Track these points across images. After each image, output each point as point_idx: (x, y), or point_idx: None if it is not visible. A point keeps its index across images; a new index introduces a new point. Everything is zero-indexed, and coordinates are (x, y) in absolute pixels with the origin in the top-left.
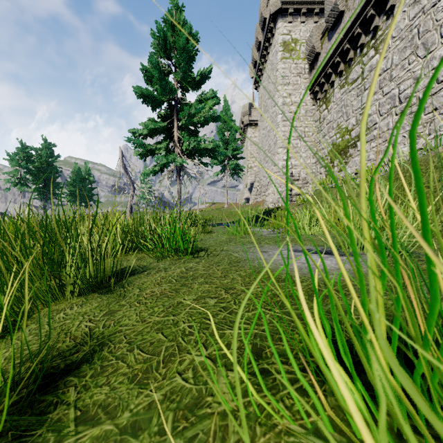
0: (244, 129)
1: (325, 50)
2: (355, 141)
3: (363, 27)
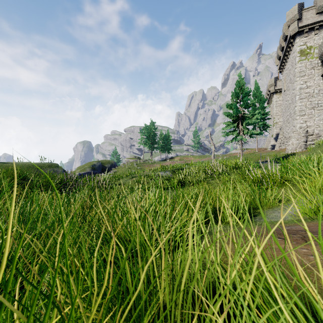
0: (270, 95)
1: None
2: None
3: None
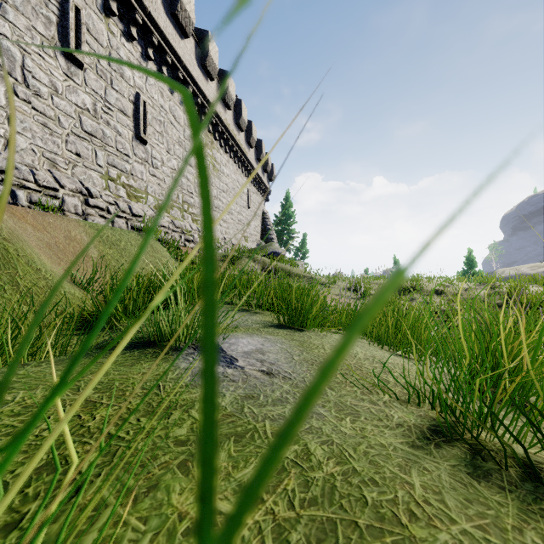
0: None
1: None
2: None
3: None
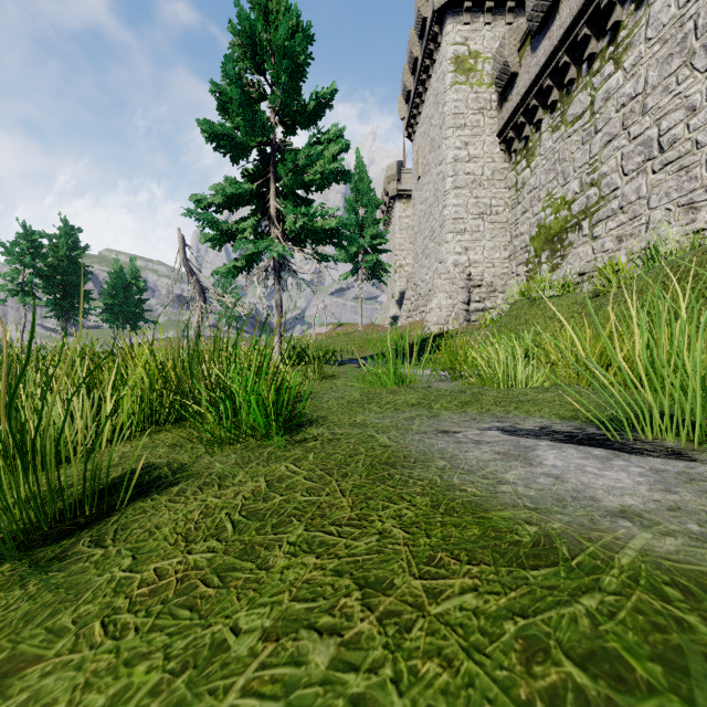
0: (390, 203)
1: (526, 69)
2: (579, 220)
3: (594, 25)
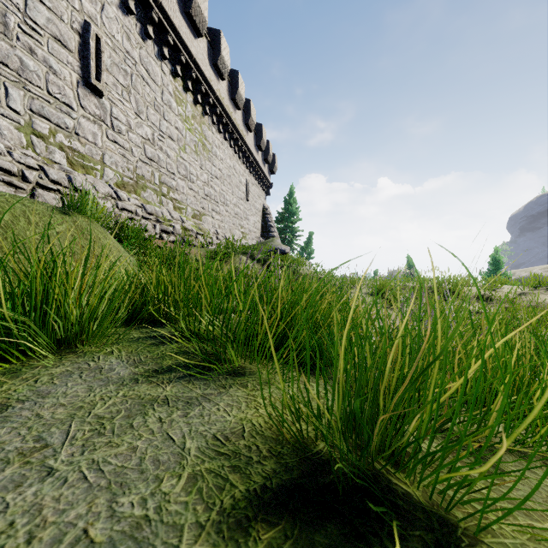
0: None
1: None
2: None
3: None
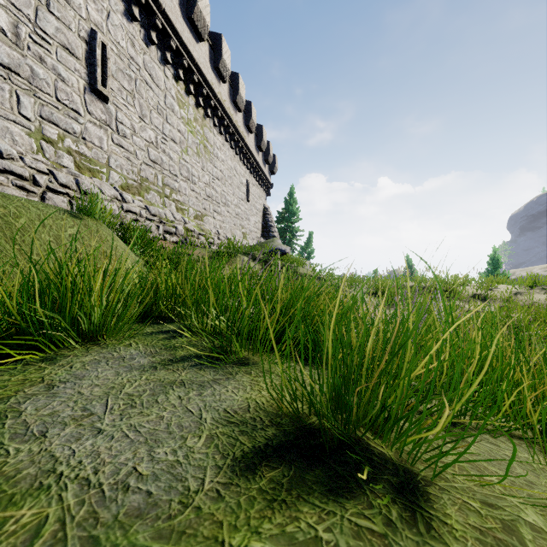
0: None
1: None
2: None
3: None
